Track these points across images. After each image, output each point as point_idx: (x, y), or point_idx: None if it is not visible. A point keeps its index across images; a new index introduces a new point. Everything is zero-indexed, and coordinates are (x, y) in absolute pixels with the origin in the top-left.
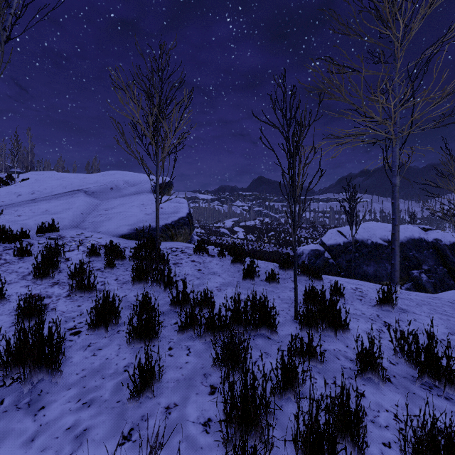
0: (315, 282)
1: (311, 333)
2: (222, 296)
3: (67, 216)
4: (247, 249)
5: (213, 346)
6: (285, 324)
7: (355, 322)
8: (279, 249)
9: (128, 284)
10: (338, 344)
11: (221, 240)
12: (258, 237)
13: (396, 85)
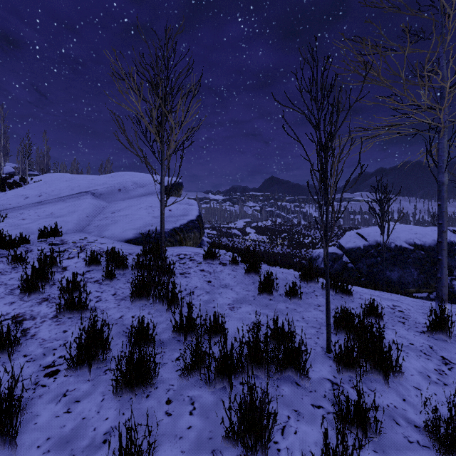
0: (343, 298)
1: (351, 375)
2: (235, 316)
3: (71, 219)
4: (260, 252)
5: (225, 412)
6: (316, 361)
7: (404, 357)
8: (293, 252)
9: (127, 301)
10: (391, 395)
11: (232, 242)
12: (270, 238)
13: (443, 64)
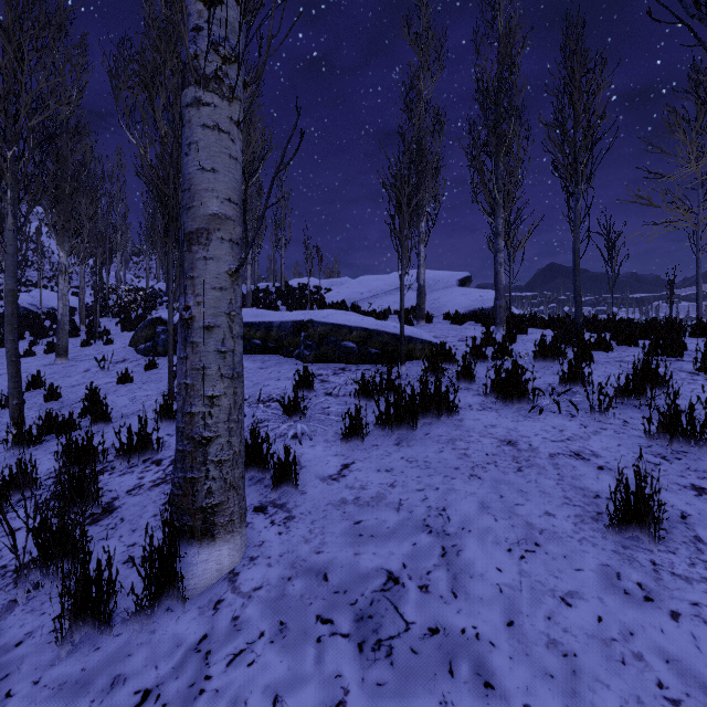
0: None
1: None
2: None
3: (414, 304)
4: None
5: None
6: None
7: None
8: None
9: None
10: None
11: None
12: None
13: (699, 188)
